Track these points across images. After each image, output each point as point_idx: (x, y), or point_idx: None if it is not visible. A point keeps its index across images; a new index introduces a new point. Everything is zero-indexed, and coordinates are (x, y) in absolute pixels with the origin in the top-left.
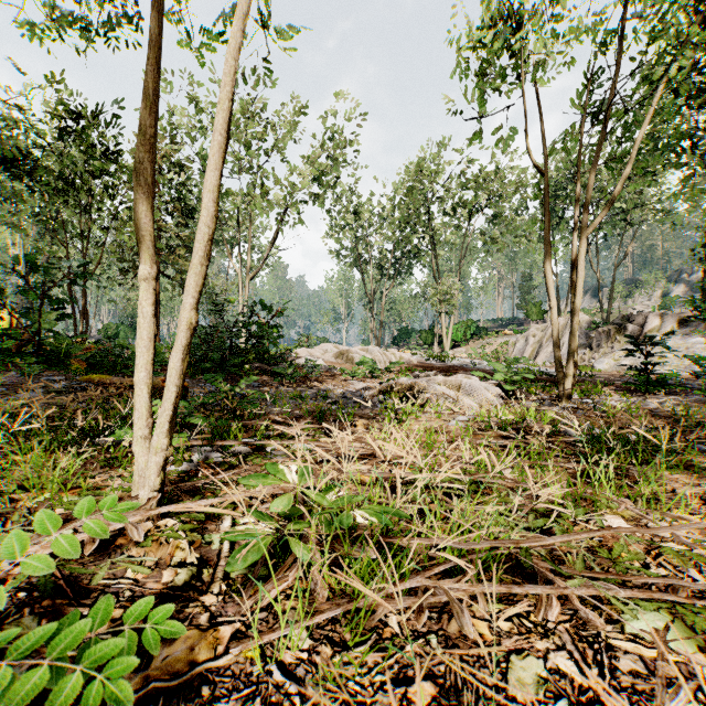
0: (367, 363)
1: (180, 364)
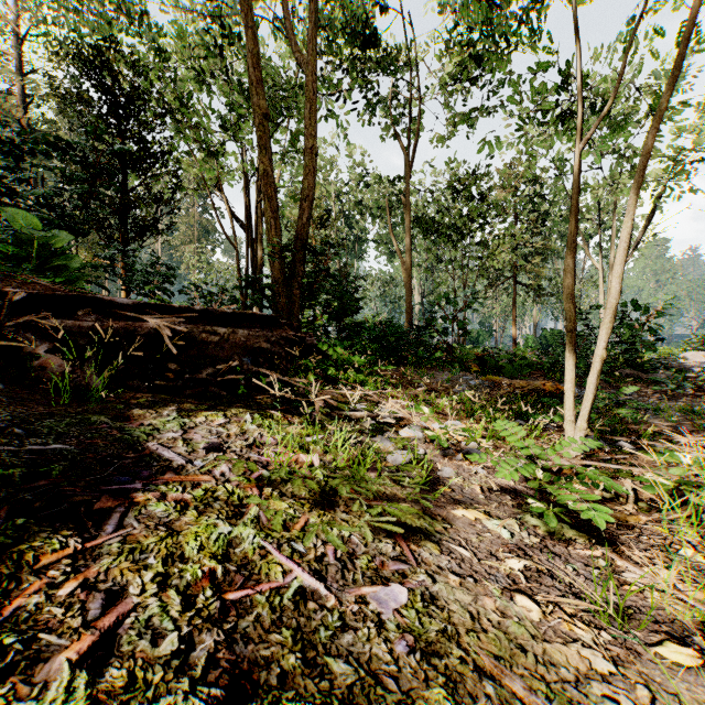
0: None
1: (595, 381)
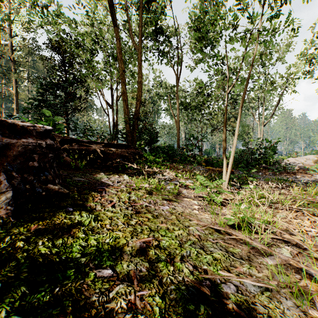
0: (317, 166)
1: (231, 165)
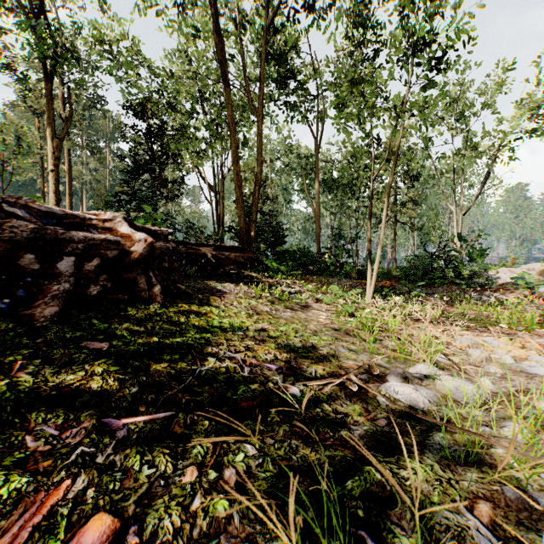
0: (519, 278)
1: (376, 273)
